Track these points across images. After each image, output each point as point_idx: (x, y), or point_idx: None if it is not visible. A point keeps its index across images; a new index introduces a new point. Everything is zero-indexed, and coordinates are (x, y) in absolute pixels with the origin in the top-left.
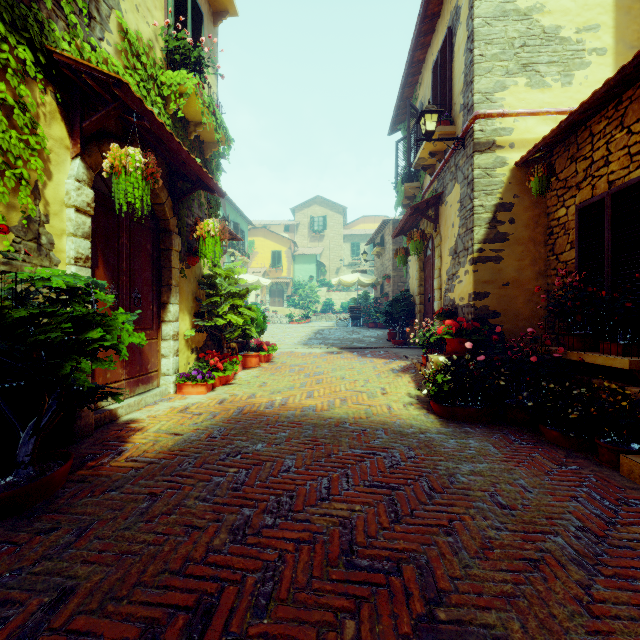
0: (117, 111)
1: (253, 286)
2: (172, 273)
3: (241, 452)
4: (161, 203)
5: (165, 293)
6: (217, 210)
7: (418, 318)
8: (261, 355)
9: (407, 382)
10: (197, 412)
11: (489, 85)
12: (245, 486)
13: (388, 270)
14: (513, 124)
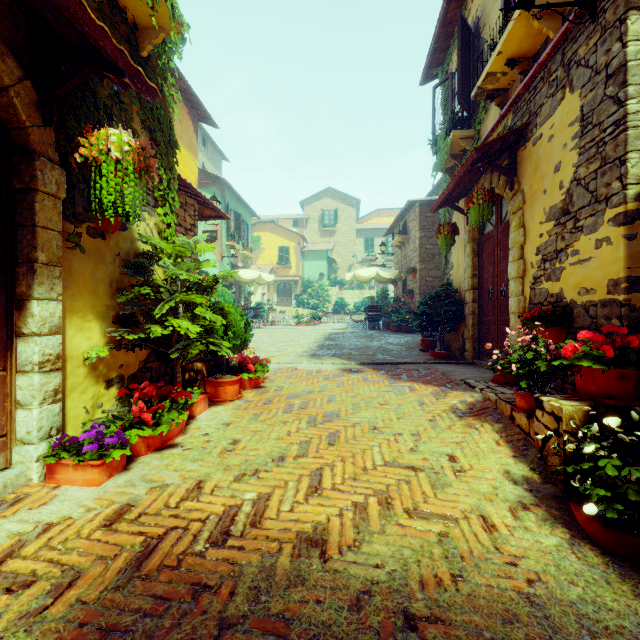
0: None
1: (225, 272)
2: (37, 237)
3: None
4: (1, 87)
5: (23, 278)
6: (171, 153)
7: (470, 322)
8: (244, 379)
9: (493, 442)
10: (23, 574)
11: None
12: None
13: (413, 262)
14: None
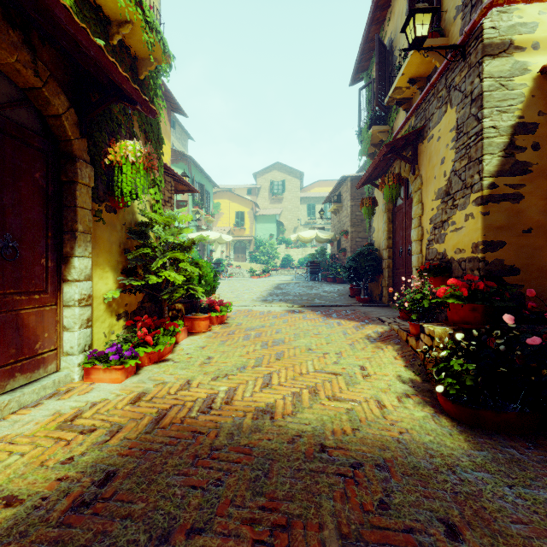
0: None
1: (200, 236)
2: (77, 214)
3: None
4: (57, 114)
5: (68, 242)
6: (159, 147)
7: (386, 274)
8: (213, 316)
9: (392, 358)
10: (88, 425)
11: None
12: None
13: (346, 226)
14: (537, 17)
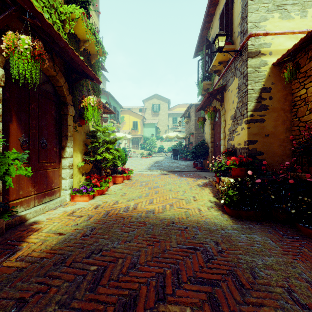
0: (16, 12)
1: (119, 137)
2: (68, 128)
3: (102, 249)
4: (60, 86)
5: (64, 140)
6: (99, 94)
7: (210, 155)
8: (124, 176)
9: (208, 193)
10: (79, 215)
11: (257, 18)
12: (99, 286)
13: (192, 130)
14: (271, 41)
